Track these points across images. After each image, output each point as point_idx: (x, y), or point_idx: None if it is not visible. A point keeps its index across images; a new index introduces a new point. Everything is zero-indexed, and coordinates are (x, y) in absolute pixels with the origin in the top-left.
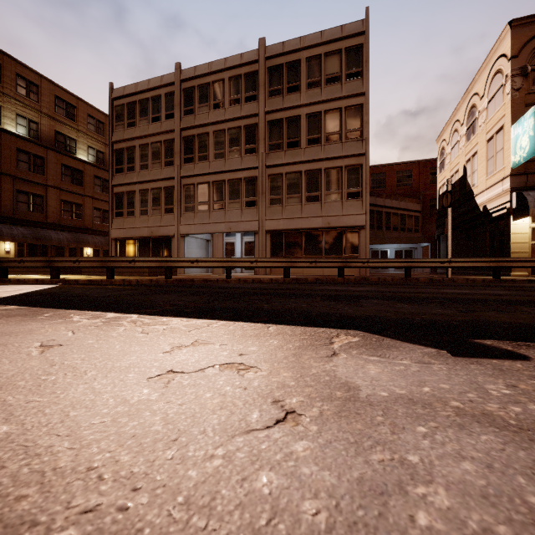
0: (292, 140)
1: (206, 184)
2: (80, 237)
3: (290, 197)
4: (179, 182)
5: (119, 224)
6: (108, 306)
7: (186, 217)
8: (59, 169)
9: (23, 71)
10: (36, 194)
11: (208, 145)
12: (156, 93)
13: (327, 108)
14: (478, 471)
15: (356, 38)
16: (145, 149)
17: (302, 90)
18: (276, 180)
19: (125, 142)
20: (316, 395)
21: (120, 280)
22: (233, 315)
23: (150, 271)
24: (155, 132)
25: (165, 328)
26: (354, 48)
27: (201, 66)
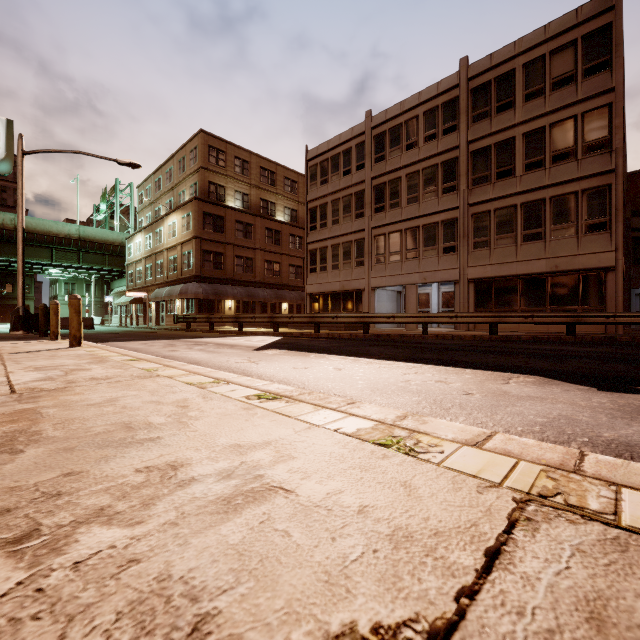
0: (502, 169)
1: (398, 232)
2: (279, 293)
3: (500, 238)
4: (369, 234)
5: (313, 280)
6: (341, 353)
7: (377, 269)
8: (264, 232)
9: (239, 153)
10: (248, 257)
11: (400, 190)
12: (347, 146)
13: (553, 120)
14: (542, 408)
15: (600, 18)
16: (337, 204)
17: (516, 106)
18: (481, 220)
19: (318, 200)
20: (486, 392)
21: (325, 334)
22: (437, 363)
23: (345, 325)
24: (346, 186)
25: (393, 366)
26: (596, 32)
27: (392, 108)
